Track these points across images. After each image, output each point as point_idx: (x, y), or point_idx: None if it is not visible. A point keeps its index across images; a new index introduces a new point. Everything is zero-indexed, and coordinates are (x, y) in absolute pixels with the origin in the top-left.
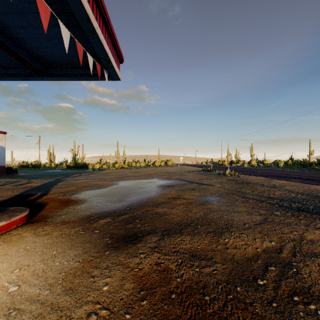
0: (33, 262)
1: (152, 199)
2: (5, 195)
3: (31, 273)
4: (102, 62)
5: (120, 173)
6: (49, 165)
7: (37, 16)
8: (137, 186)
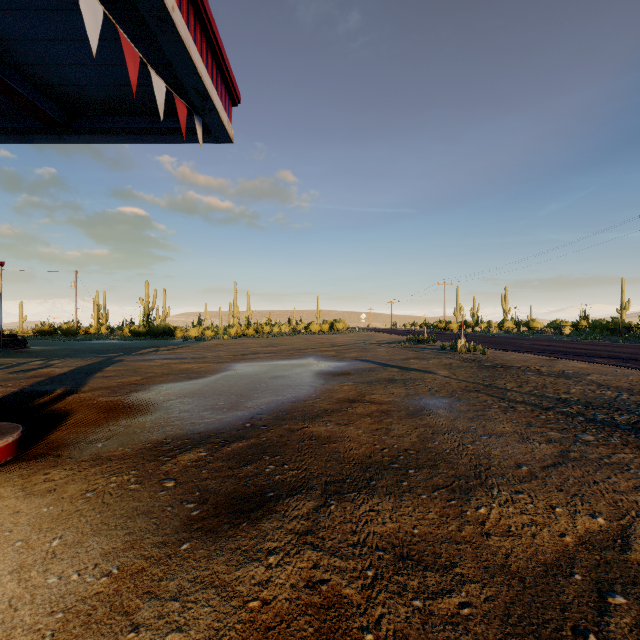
0: None
1: (302, 404)
2: None
3: None
4: (190, 97)
5: (238, 347)
6: (97, 330)
7: None
8: (272, 373)
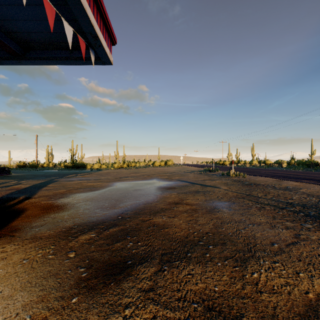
0: None
1: (149, 205)
2: None
3: None
4: (88, 38)
5: (118, 174)
6: (47, 165)
7: None
8: (134, 188)
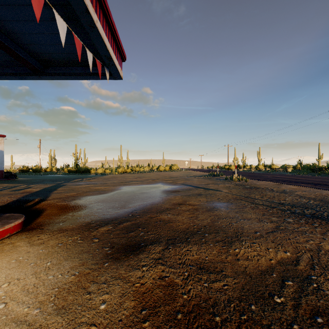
0: (24, 275)
1: (156, 205)
2: (2, 200)
3: (21, 288)
4: (103, 59)
5: (123, 178)
6: (50, 169)
7: (32, 8)
8: (141, 191)
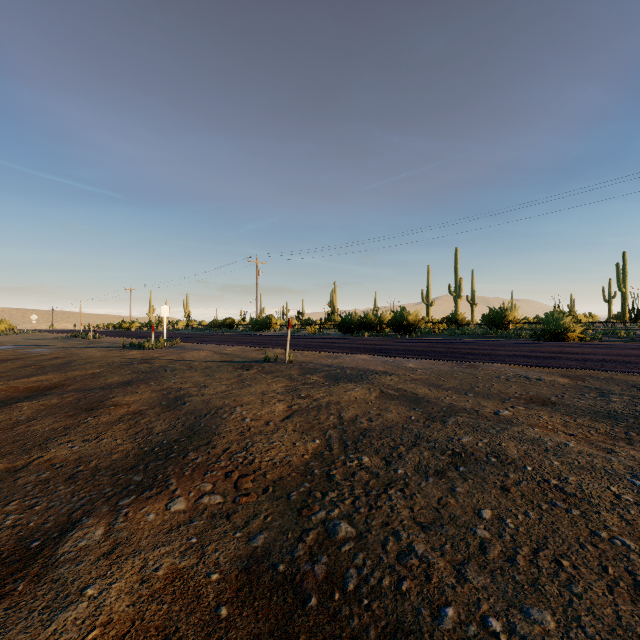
0: None
1: None
2: None
3: None
4: None
5: None
6: None
7: None
8: None
